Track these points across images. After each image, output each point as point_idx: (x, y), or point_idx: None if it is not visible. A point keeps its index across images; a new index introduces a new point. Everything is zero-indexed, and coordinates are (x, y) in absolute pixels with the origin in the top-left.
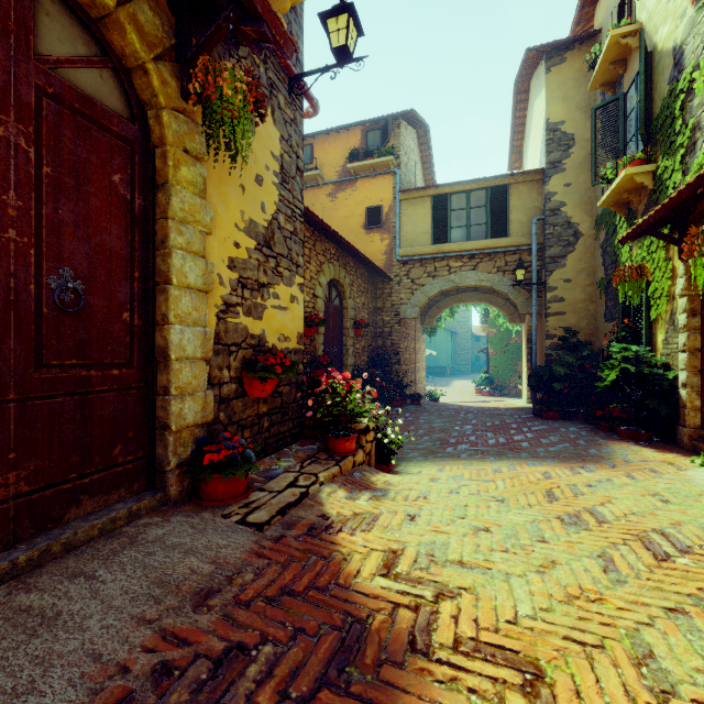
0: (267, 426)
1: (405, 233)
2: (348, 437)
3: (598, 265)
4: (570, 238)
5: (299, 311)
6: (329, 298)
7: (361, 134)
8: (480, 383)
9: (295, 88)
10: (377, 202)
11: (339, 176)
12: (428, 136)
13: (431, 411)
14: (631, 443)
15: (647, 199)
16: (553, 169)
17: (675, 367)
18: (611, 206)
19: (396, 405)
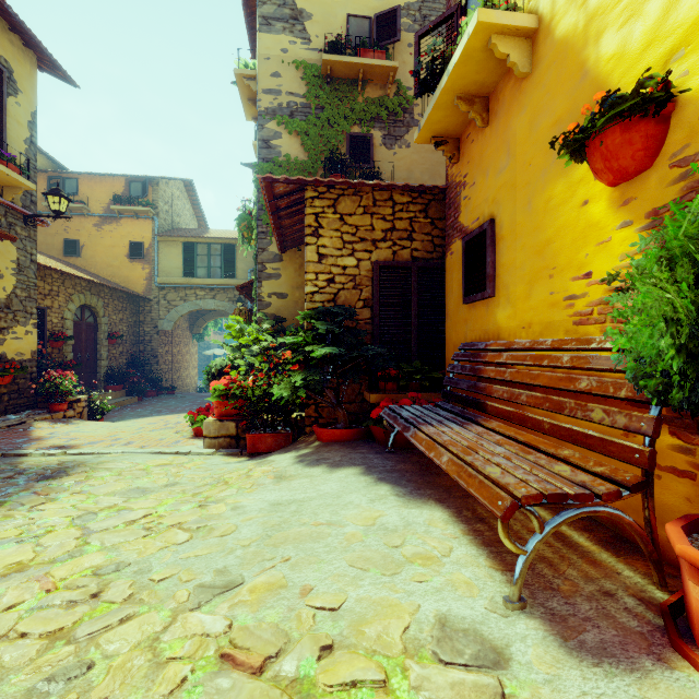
0: (8, 400)
1: (162, 266)
2: (61, 403)
3: None
4: None
5: (34, 339)
6: (81, 318)
7: (125, 182)
8: None
9: (30, 218)
10: (140, 239)
11: (105, 211)
12: (193, 187)
13: (178, 398)
14: None
15: None
16: None
17: None
18: None
19: (152, 395)
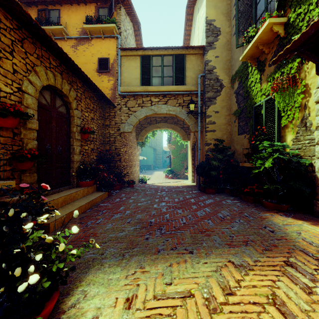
0: None
1: (124, 77)
2: None
3: (233, 103)
4: (218, 87)
5: None
6: (51, 103)
7: (95, 9)
8: (167, 172)
9: None
10: (106, 56)
11: (79, 35)
12: (140, 31)
13: (140, 192)
14: (282, 215)
15: (276, 48)
16: (210, 47)
17: (308, 157)
18: (248, 59)
19: (117, 188)
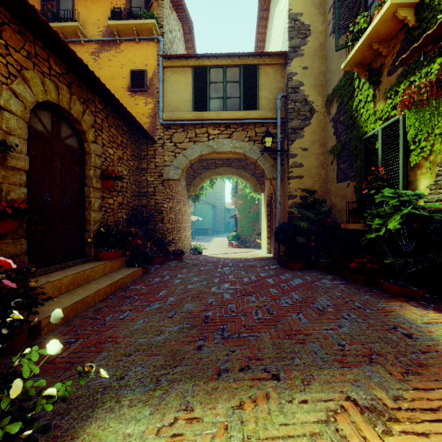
0: None
1: (168, 99)
2: None
3: (329, 136)
4: (307, 113)
5: None
6: (53, 131)
7: None
8: (231, 239)
9: None
10: (142, 67)
11: (102, 36)
12: (192, 34)
13: (191, 267)
14: (417, 306)
15: (400, 46)
16: (294, 53)
17: None
18: (354, 66)
19: (157, 262)
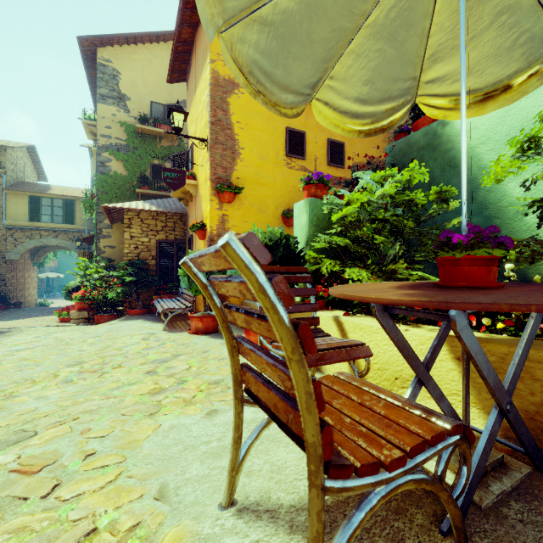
0: None
1: (10, 212)
2: None
3: None
4: None
5: None
6: None
7: None
8: None
9: None
10: None
11: None
12: (35, 150)
13: (26, 310)
14: None
15: None
16: None
17: None
18: None
19: (2, 309)
